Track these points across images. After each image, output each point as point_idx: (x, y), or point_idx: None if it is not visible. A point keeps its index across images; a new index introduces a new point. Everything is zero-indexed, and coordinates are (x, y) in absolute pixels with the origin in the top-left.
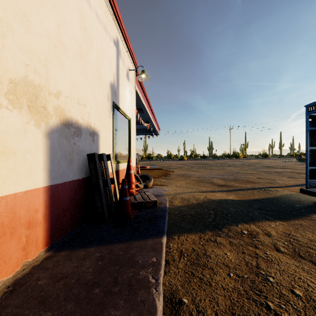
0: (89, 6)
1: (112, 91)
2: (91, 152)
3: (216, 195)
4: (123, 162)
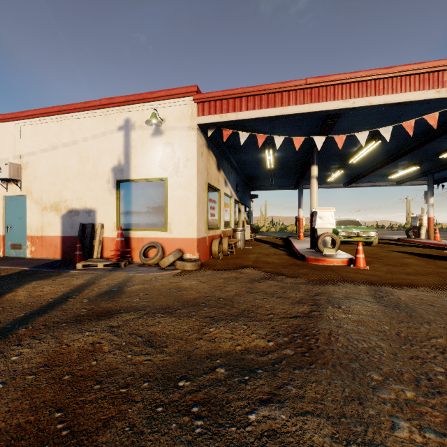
0: (86, 141)
1: (117, 171)
2: (87, 222)
3: (49, 287)
4: (140, 230)
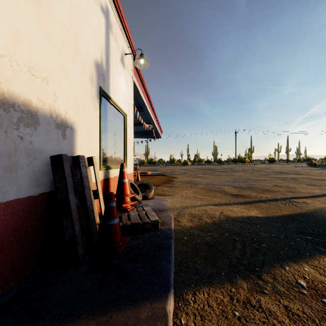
0: None
1: (99, 72)
2: (58, 153)
3: (234, 209)
4: (116, 167)
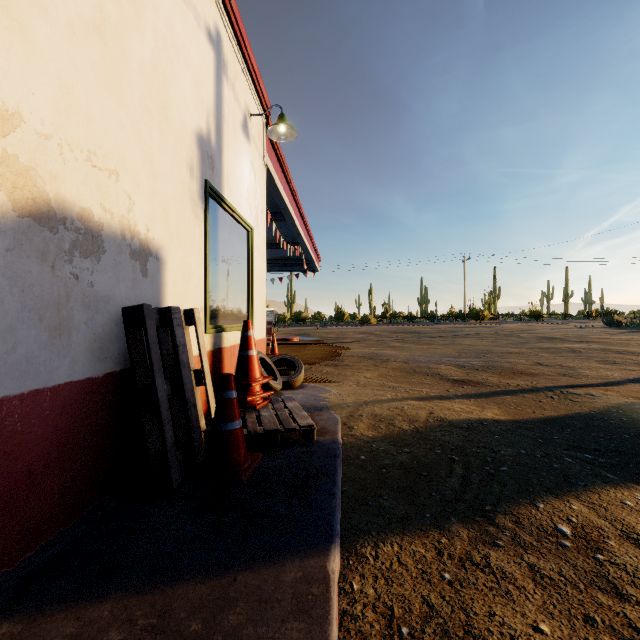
0: None
1: (204, 153)
2: (135, 302)
3: (455, 407)
4: (234, 328)
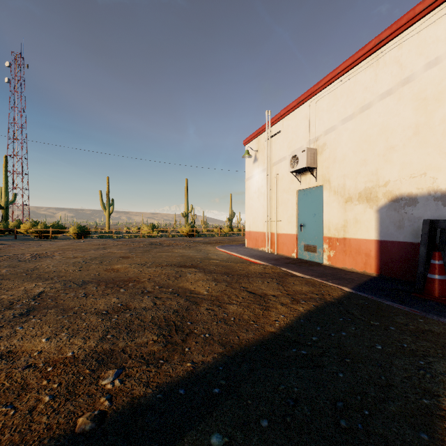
0: (434, 65)
1: None
2: (438, 218)
3: None
4: None
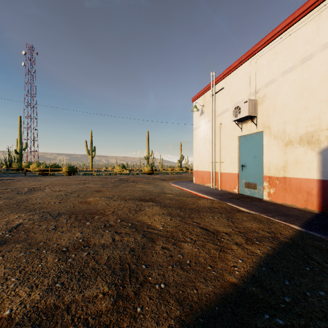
0: None
1: None
2: None
3: None
4: None
